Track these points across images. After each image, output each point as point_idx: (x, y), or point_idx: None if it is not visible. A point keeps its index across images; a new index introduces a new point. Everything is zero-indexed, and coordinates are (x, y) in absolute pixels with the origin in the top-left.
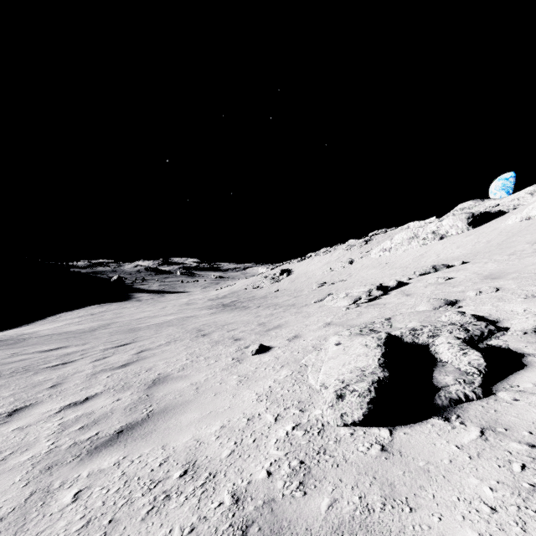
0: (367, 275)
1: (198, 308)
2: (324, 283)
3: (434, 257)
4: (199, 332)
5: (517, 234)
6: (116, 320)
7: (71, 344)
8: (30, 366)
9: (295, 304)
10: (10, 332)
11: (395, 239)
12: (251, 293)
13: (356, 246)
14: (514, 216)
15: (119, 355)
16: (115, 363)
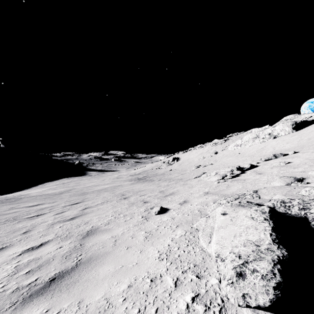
0: (227, 160)
1: (123, 180)
2: (199, 166)
3: (271, 149)
4: (122, 196)
5: None
6: (75, 187)
7: (46, 202)
8: (18, 216)
9: (182, 178)
10: (17, 193)
11: (244, 139)
12: (155, 171)
13: (219, 143)
14: None
15: (71, 210)
16: (67, 217)
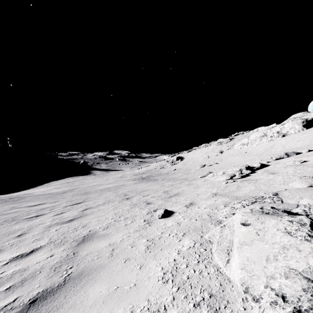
0: (233, 160)
1: (127, 180)
2: (204, 165)
3: (281, 148)
4: (125, 196)
5: None
6: (79, 186)
7: (48, 202)
8: (17, 217)
9: (187, 178)
10: (23, 192)
11: (251, 137)
12: (159, 171)
13: (224, 142)
14: None
15: (71, 211)
16: (66, 218)
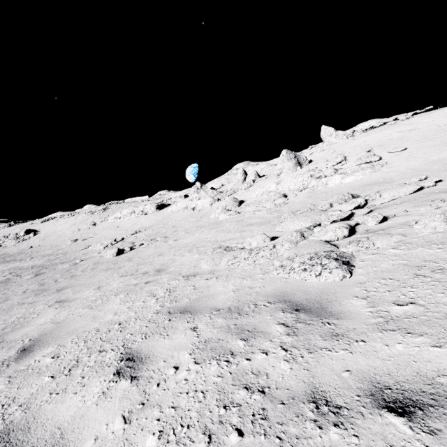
0: (107, 233)
1: None
2: (77, 239)
3: (140, 225)
4: (21, 268)
5: (165, 219)
6: None
7: None
8: None
9: (67, 252)
10: None
11: (123, 212)
12: None
13: (97, 212)
14: (169, 209)
15: None
16: (5, 278)
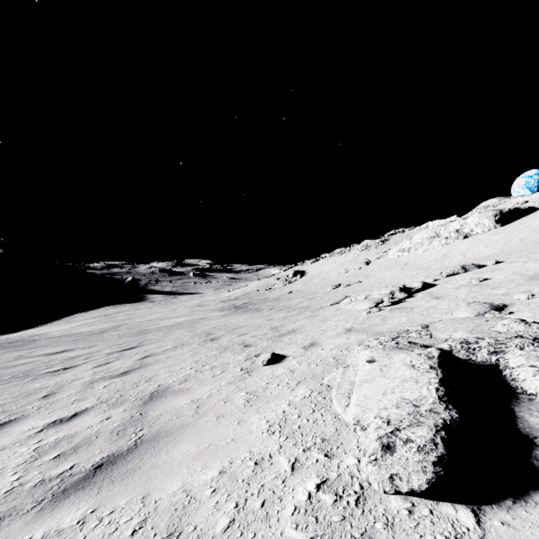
0: (385, 276)
1: (210, 310)
2: (339, 285)
3: (459, 257)
4: (208, 335)
5: None
6: (127, 321)
7: (78, 347)
8: (31, 371)
9: (309, 306)
10: (27, 332)
11: (415, 239)
12: (264, 295)
13: (372, 247)
14: None
15: (122, 360)
16: (116, 370)
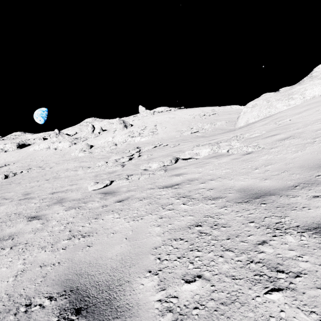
0: None
1: None
2: None
3: (3, 160)
4: None
5: (30, 155)
6: None
7: None
8: None
9: None
10: None
11: None
12: None
13: None
14: (31, 148)
15: None
16: None
